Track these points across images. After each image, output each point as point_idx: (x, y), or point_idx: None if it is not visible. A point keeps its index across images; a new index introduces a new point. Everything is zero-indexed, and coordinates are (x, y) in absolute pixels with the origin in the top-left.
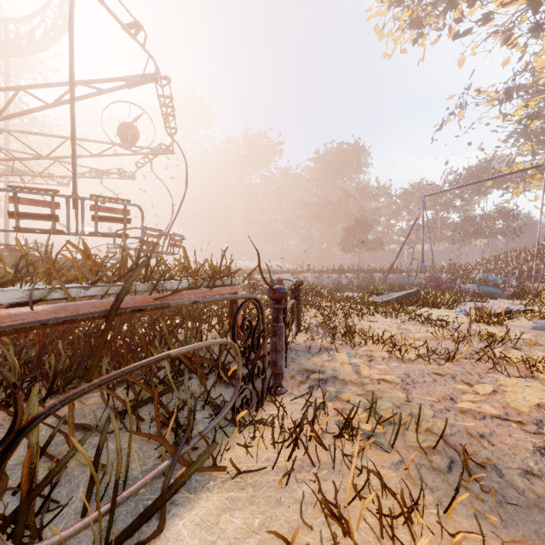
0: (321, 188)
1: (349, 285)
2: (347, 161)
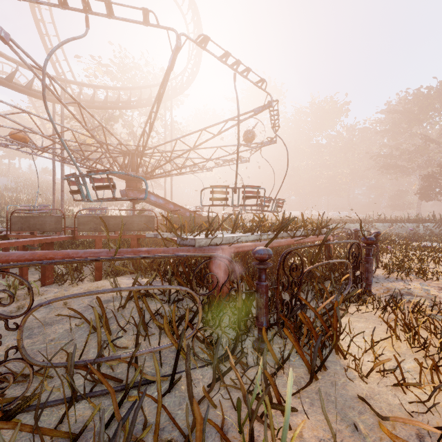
0: (393, 138)
1: (428, 235)
2: (426, 105)
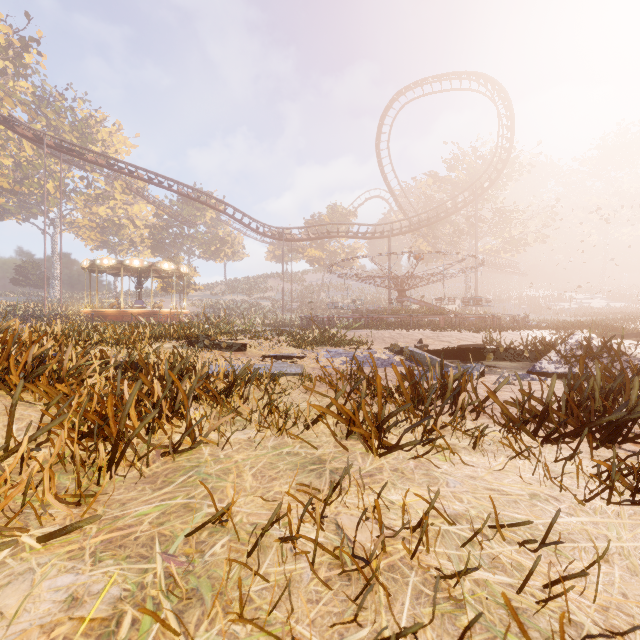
0: None
1: None
2: None
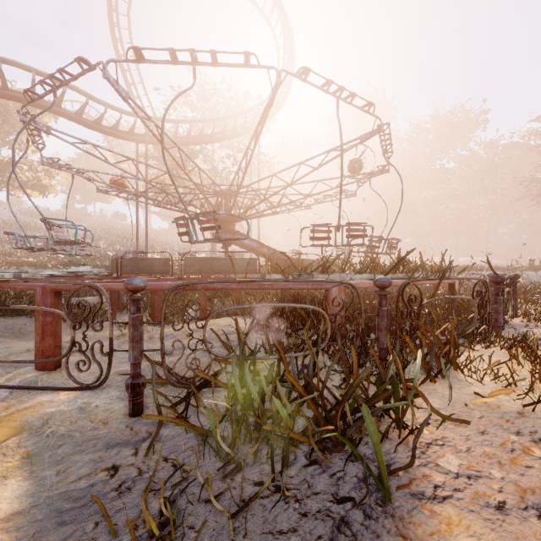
0: None
1: None
2: None
